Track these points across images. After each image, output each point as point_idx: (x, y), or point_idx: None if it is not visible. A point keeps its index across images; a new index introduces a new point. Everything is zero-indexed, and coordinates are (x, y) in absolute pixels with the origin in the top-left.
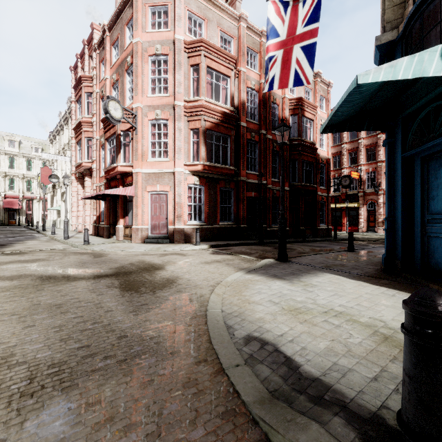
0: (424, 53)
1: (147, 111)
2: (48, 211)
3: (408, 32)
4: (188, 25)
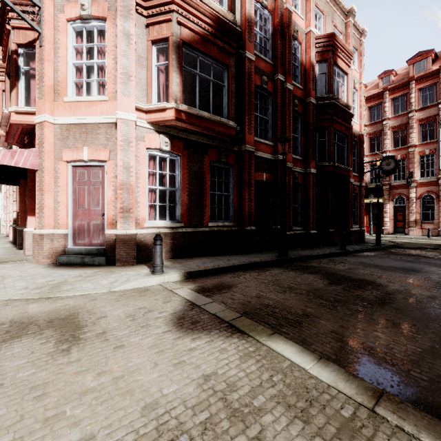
0: None
1: (64, 2)
2: None
3: None
4: None
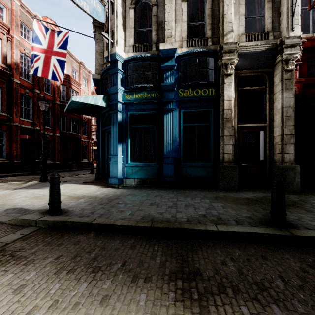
0: (97, 96)
1: None
2: None
3: (102, 79)
4: None
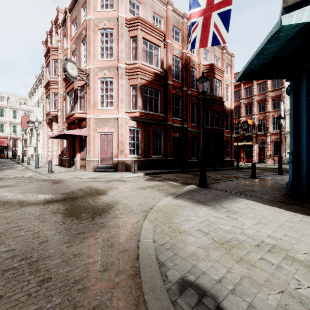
0: None
1: (97, 71)
2: (28, 148)
3: None
4: (129, 6)
